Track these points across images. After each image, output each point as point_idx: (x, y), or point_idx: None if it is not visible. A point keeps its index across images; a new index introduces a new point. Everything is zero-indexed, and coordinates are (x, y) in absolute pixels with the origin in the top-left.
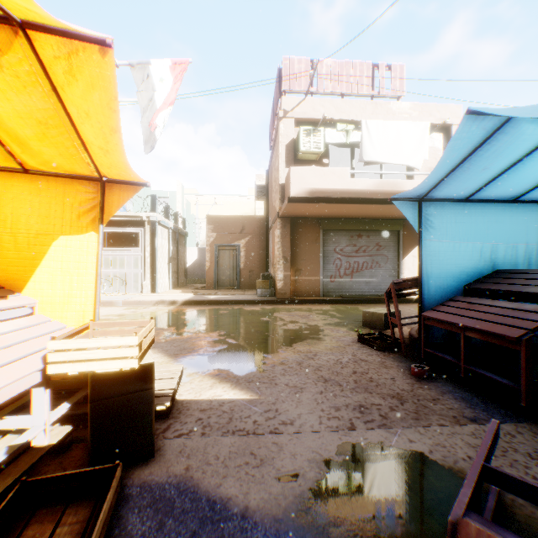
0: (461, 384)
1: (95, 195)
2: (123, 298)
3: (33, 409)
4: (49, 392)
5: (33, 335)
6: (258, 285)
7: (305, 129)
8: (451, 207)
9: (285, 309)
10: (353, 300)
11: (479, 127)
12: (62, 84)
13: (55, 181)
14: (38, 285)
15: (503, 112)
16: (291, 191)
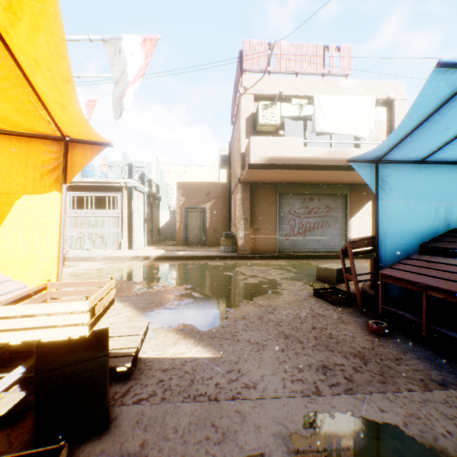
0: (421, 341)
1: (58, 155)
2: (103, 254)
3: None
4: None
5: None
6: (221, 242)
7: (263, 104)
8: (407, 168)
9: (245, 264)
10: (306, 256)
11: (447, 82)
12: (5, 25)
13: (18, 140)
14: (0, 244)
15: None
16: (251, 158)
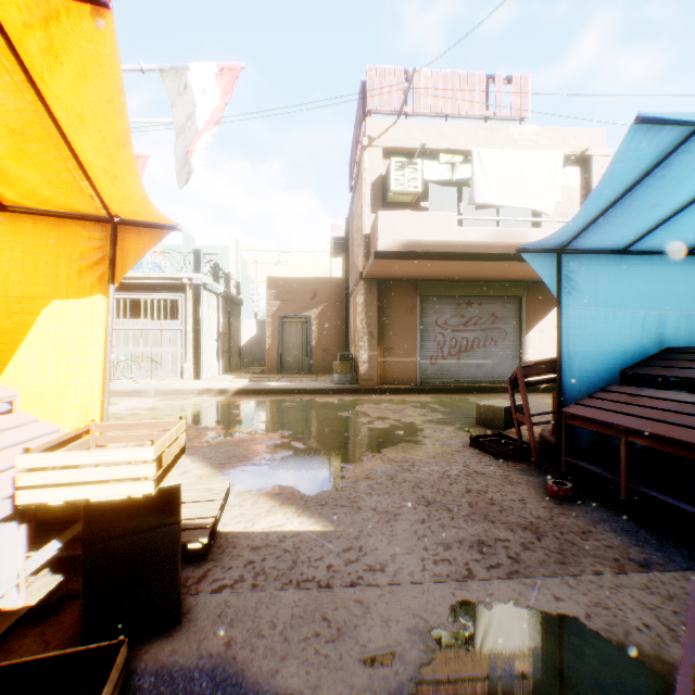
0: (620, 509)
1: (103, 242)
2: (156, 386)
3: (0, 555)
4: (25, 528)
5: (5, 444)
6: (335, 369)
7: (397, 162)
8: (602, 261)
9: (370, 401)
10: (460, 389)
11: (651, 143)
12: (41, 70)
13: (46, 222)
14: (21, 370)
15: (694, 116)
16: (378, 243)
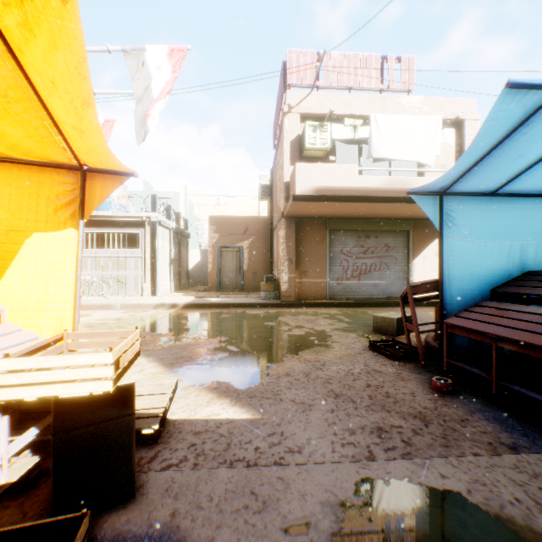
0: (491, 401)
1: (75, 186)
2: (122, 301)
3: None
4: (7, 419)
5: None
6: (262, 287)
7: (311, 125)
8: (476, 201)
9: (290, 313)
10: (361, 303)
11: (519, 104)
12: (19, 43)
13: (29, 169)
14: (8, 289)
15: None
16: (296, 189)
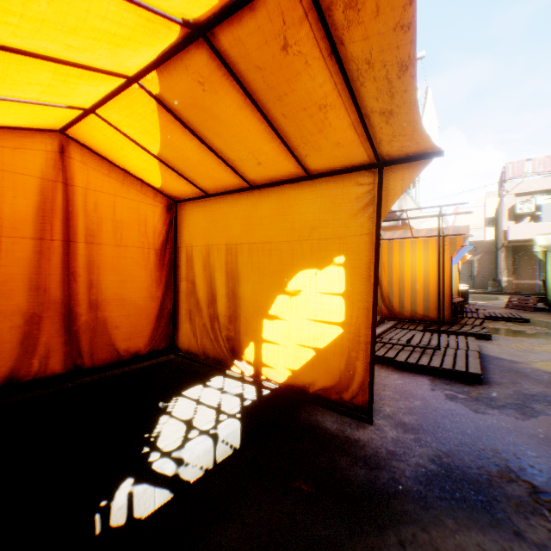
0: None
1: None
2: None
3: None
4: None
5: None
6: (487, 285)
7: (519, 201)
8: None
9: (505, 296)
10: None
11: None
12: None
13: None
14: None
15: None
16: (508, 237)
